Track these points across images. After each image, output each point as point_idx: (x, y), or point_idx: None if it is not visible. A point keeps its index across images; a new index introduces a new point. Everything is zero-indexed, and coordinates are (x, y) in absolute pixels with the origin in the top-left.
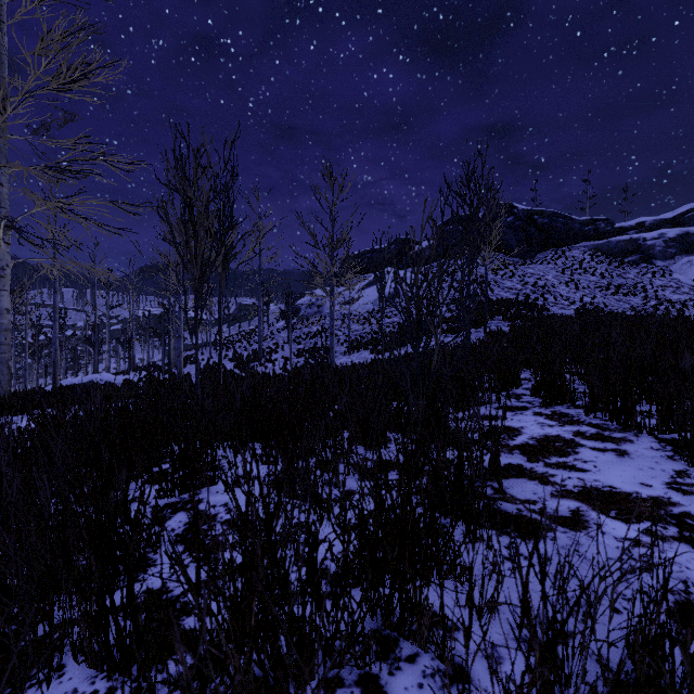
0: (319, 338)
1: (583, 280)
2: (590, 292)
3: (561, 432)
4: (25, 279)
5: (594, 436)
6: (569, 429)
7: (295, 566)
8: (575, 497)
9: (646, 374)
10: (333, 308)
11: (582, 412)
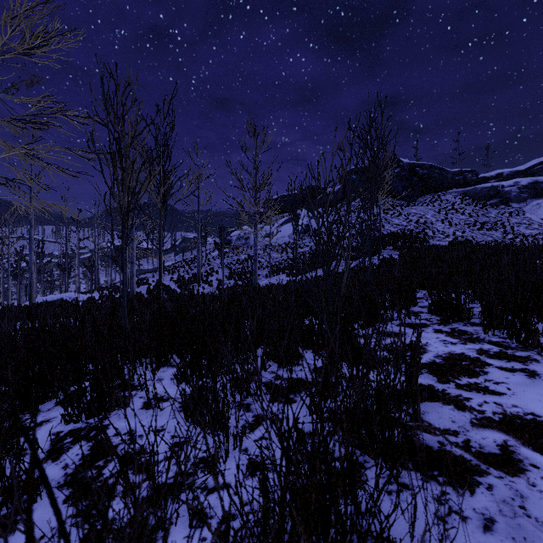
0: (246, 264)
1: (455, 218)
2: (461, 227)
3: (464, 350)
4: (8, 216)
5: (498, 354)
6: (472, 347)
7: (188, 527)
8: (498, 427)
9: (540, 295)
10: (256, 239)
11: (480, 330)
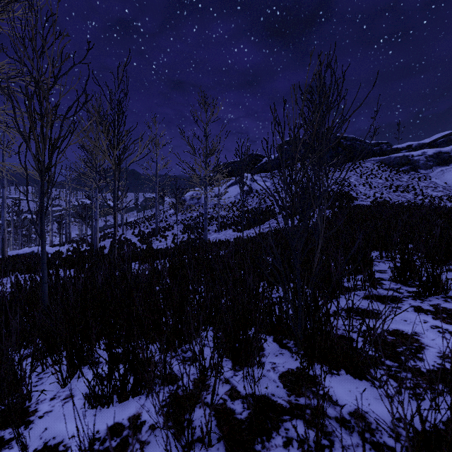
0: (198, 221)
1: (374, 182)
2: (379, 190)
3: None
4: None
5: None
6: None
7: None
8: None
9: None
10: (206, 199)
11: None
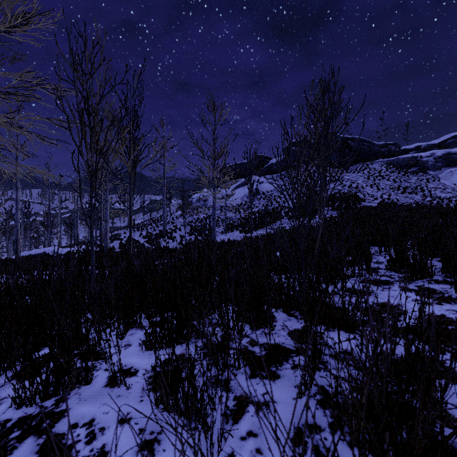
0: (205, 222)
1: (382, 183)
2: (387, 191)
3: (443, 311)
4: None
5: None
6: (450, 308)
7: None
8: None
9: None
10: (215, 201)
11: (447, 288)
